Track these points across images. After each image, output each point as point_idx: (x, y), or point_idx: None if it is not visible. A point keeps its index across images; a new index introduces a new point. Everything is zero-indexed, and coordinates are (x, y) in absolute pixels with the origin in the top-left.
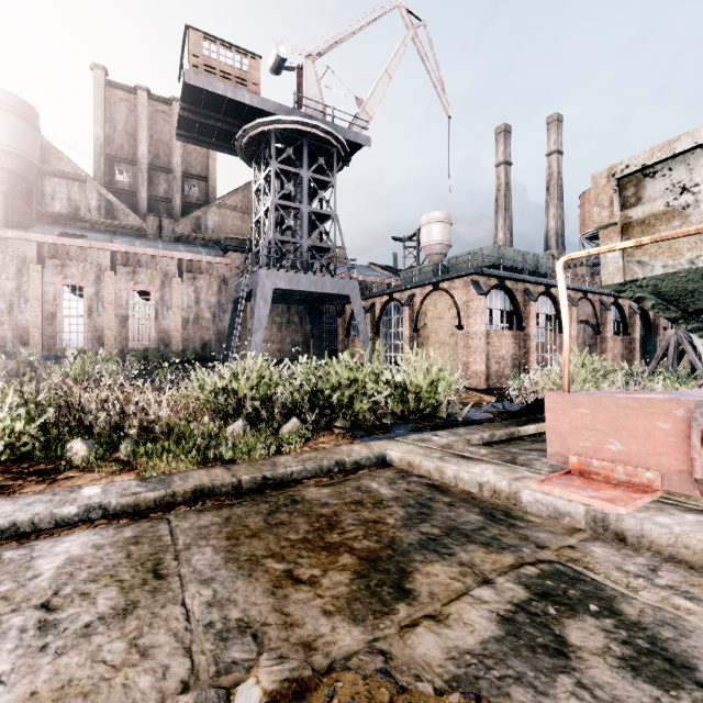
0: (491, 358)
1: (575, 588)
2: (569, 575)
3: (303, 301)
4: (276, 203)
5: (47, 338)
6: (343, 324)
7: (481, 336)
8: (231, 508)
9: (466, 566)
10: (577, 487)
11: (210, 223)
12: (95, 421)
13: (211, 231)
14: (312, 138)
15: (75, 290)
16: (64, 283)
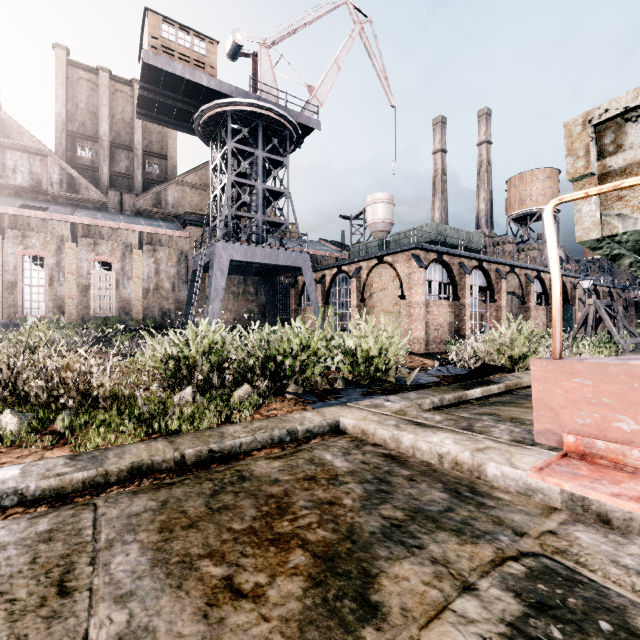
0: (430, 326)
1: (573, 594)
2: (561, 573)
3: (258, 273)
4: (232, 180)
5: (8, 307)
6: (295, 294)
7: (422, 305)
8: (170, 488)
9: (439, 564)
10: (588, 478)
11: (170, 199)
12: (30, 390)
13: (171, 206)
14: (266, 121)
15: (36, 260)
16: (24, 254)
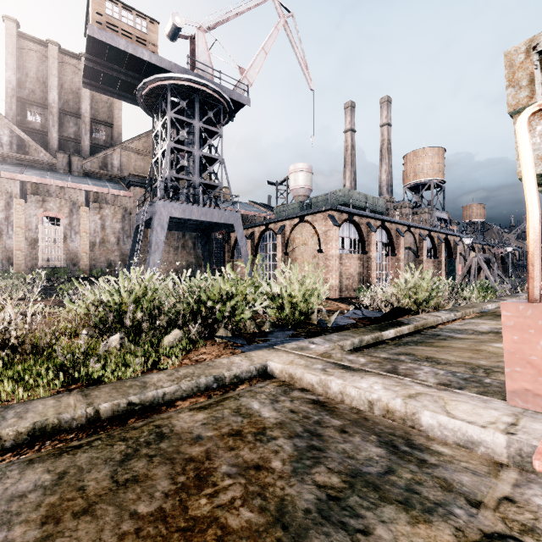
0: (343, 275)
1: None
2: None
3: (196, 229)
4: (172, 146)
5: None
6: (228, 248)
7: (336, 258)
8: (74, 453)
9: None
10: None
11: (115, 162)
12: None
13: (116, 169)
14: (203, 95)
15: None
16: None
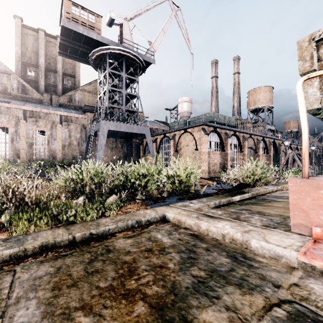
0: (210, 164)
1: None
2: (309, 316)
3: (123, 137)
4: (109, 88)
5: None
6: (142, 148)
7: (206, 154)
8: (64, 258)
9: (231, 310)
10: None
11: (77, 98)
12: None
13: (77, 102)
14: (127, 58)
15: (4, 129)
16: None
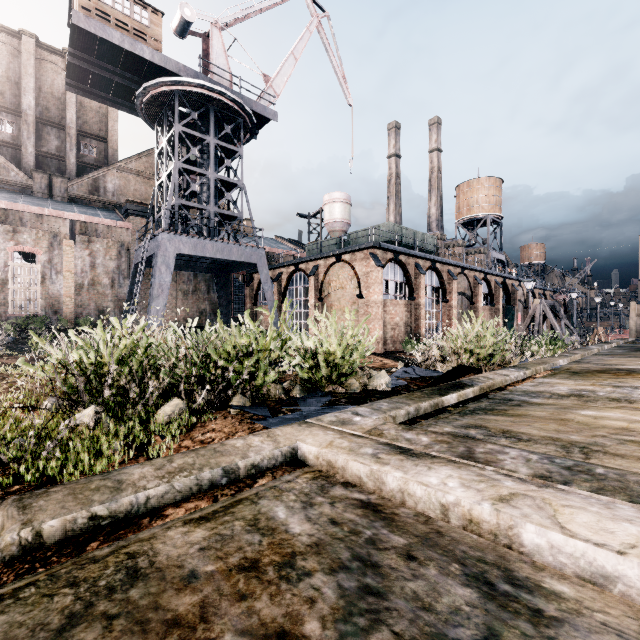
0: (388, 325)
1: None
2: None
3: (210, 269)
4: (180, 167)
5: None
6: (251, 293)
7: (379, 305)
8: None
9: None
10: None
11: (110, 186)
12: None
13: (111, 194)
14: (218, 106)
15: None
16: None
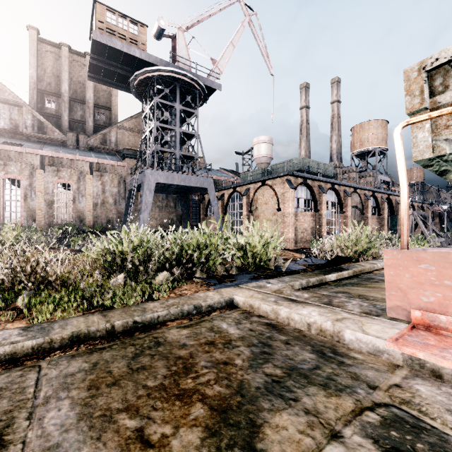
0: (298, 229)
1: (420, 440)
2: (409, 421)
3: (176, 192)
4: (157, 125)
5: None
6: (203, 207)
7: (292, 215)
8: (101, 352)
9: (311, 414)
10: (436, 347)
11: (113, 139)
12: None
13: (113, 144)
14: (182, 83)
15: (14, 182)
16: (5, 177)
